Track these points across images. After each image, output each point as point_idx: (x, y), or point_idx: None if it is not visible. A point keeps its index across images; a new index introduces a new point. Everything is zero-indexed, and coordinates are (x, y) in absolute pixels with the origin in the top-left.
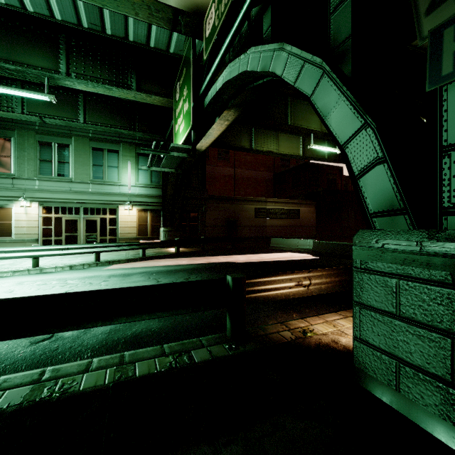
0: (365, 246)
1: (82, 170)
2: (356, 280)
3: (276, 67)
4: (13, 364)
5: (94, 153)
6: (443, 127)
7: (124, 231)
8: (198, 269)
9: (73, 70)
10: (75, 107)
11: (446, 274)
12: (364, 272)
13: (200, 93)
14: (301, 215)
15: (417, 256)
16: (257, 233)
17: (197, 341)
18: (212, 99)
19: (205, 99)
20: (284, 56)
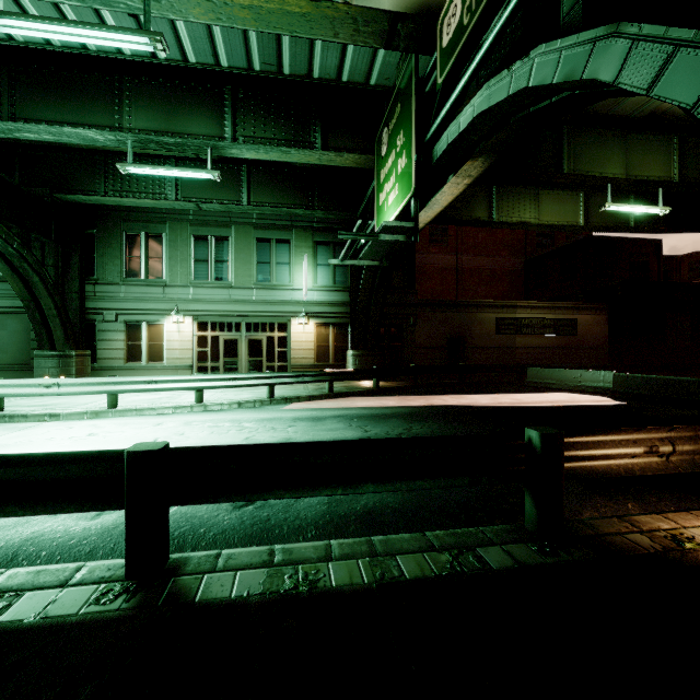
0: None
1: (244, 270)
2: None
3: (601, 68)
4: (222, 534)
5: (258, 247)
6: None
7: (298, 355)
8: (419, 414)
9: (241, 133)
10: (237, 185)
11: None
12: None
13: (426, 139)
14: (579, 328)
15: None
16: (498, 359)
17: (477, 533)
18: (450, 144)
19: (435, 146)
20: (621, 46)
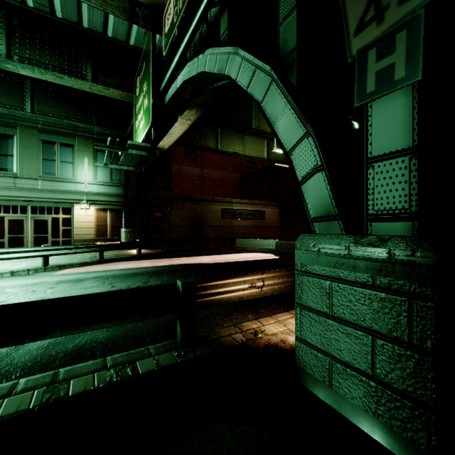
0: (304, 250)
1: (30, 164)
2: (297, 282)
3: (231, 70)
4: None
5: (44, 147)
6: (369, 140)
7: (80, 232)
8: (159, 271)
9: (16, 53)
10: (20, 94)
11: (368, 277)
12: (304, 275)
13: (160, 90)
14: (266, 215)
15: (346, 259)
16: (223, 234)
17: (144, 350)
18: (172, 97)
19: (166, 96)
20: (238, 60)
